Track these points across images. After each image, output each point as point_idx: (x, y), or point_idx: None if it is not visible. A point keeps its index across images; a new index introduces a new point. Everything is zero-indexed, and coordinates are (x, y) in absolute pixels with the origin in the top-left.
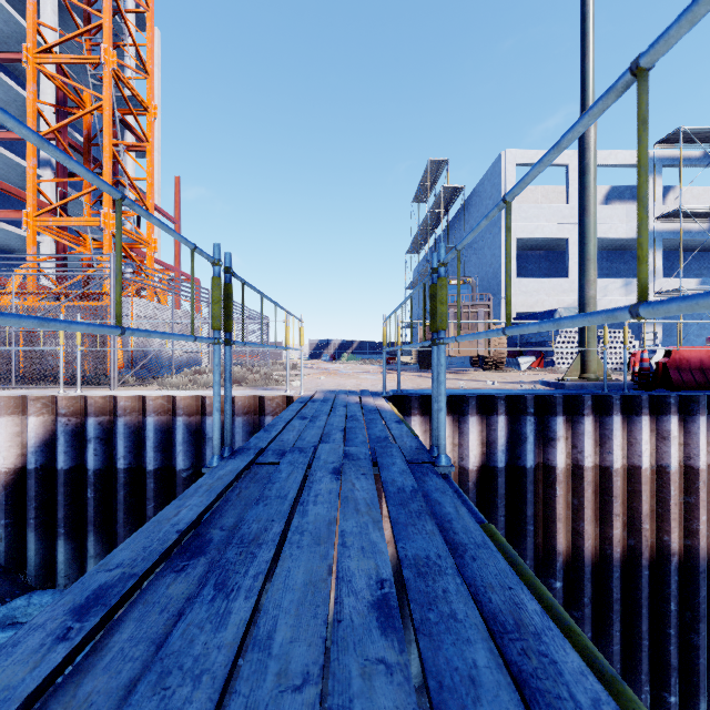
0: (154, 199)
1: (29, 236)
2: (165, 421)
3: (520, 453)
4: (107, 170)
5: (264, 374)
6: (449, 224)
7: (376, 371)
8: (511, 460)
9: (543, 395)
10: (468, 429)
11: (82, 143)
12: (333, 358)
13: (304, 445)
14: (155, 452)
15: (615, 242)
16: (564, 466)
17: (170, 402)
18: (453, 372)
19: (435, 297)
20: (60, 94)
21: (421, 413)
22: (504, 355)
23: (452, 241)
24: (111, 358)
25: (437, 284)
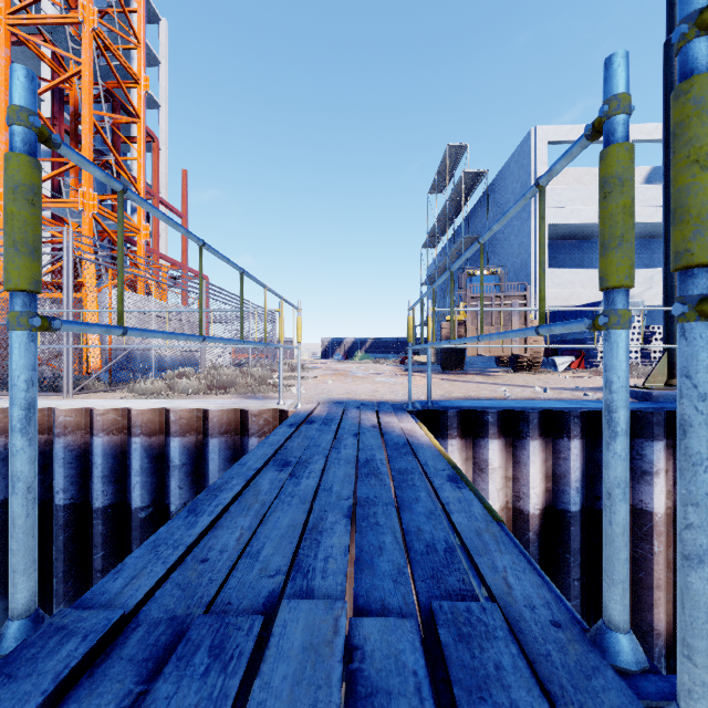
0: (162, 194)
1: (1, 220)
2: (119, 441)
3: (601, 491)
4: (86, 143)
5: (259, 377)
6: (469, 214)
7: (392, 372)
8: (587, 501)
9: (632, 410)
10: (528, 458)
11: None
12: (345, 358)
13: (246, 590)
14: (105, 483)
15: (658, 228)
16: (663, 510)
17: (125, 416)
18: (480, 373)
19: (624, 183)
20: (56, 78)
21: (460, 434)
22: (540, 354)
23: (472, 232)
24: (63, 359)
25: (681, 103)
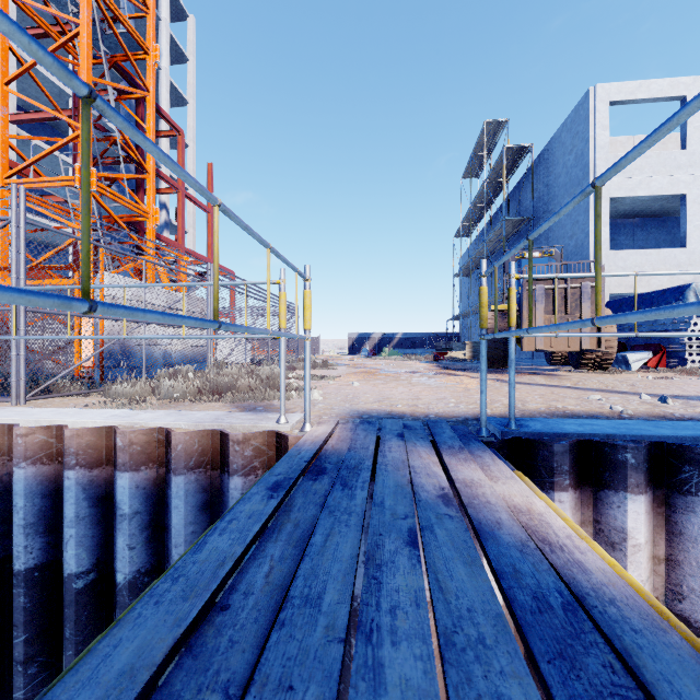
0: (190, 190)
1: None
2: (52, 473)
3: None
4: None
5: (266, 378)
6: (509, 197)
7: (428, 370)
8: None
9: None
10: None
11: (114, 131)
12: (373, 354)
13: None
14: (29, 534)
15: None
16: None
17: (60, 437)
18: (536, 372)
19: None
20: None
21: (574, 482)
22: (612, 350)
23: (512, 216)
24: (11, 354)
25: None
